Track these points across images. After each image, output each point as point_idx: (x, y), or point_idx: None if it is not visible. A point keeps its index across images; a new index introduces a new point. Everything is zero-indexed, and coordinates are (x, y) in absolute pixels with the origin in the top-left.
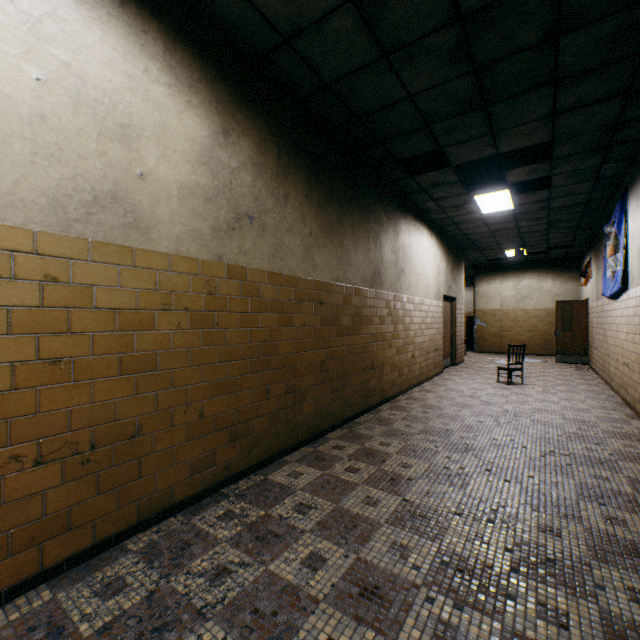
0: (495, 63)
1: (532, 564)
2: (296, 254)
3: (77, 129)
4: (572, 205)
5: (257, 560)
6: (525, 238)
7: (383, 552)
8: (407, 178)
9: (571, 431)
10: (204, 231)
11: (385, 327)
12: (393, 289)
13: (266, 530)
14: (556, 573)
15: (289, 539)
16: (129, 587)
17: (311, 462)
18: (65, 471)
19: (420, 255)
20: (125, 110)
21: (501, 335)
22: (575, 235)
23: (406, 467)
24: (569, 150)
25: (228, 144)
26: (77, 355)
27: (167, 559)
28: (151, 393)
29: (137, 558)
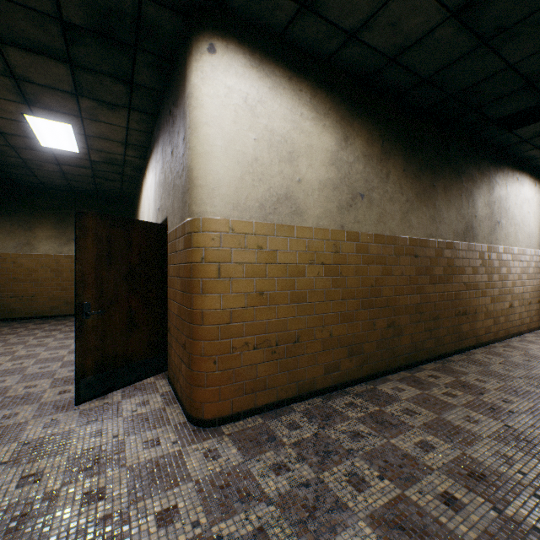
0: None
1: None
2: (395, 218)
3: (270, 161)
4: None
5: (380, 434)
6: None
7: (487, 455)
8: (504, 133)
9: None
10: (332, 210)
11: (478, 277)
12: (487, 241)
13: (382, 419)
14: None
15: (401, 428)
16: (302, 428)
17: (410, 383)
18: (265, 355)
19: (519, 205)
20: (291, 143)
21: None
22: None
23: (506, 402)
24: None
25: (347, 146)
26: (270, 290)
27: (319, 419)
28: (303, 316)
29: (301, 415)
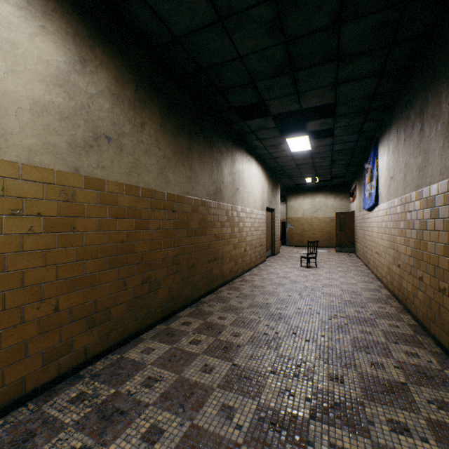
0: (299, 38)
1: (325, 410)
2: (152, 171)
3: None
4: (346, 149)
5: (99, 442)
6: (318, 170)
7: (213, 416)
8: (240, 122)
9: (347, 299)
10: (60, 145)
11: (225, 229)
12: (231, 202)
13: (113, 408)
14: (341, 415)
15: (133, 414)
16: None
17: (163, 338)
18: None
19: (250, 178)
20: None
21: (303, 234)
22: (347, 170)
23: (237, 336)
24: (345, 111)
25: (86, 72)
26: None
27: None
28: None
29: None
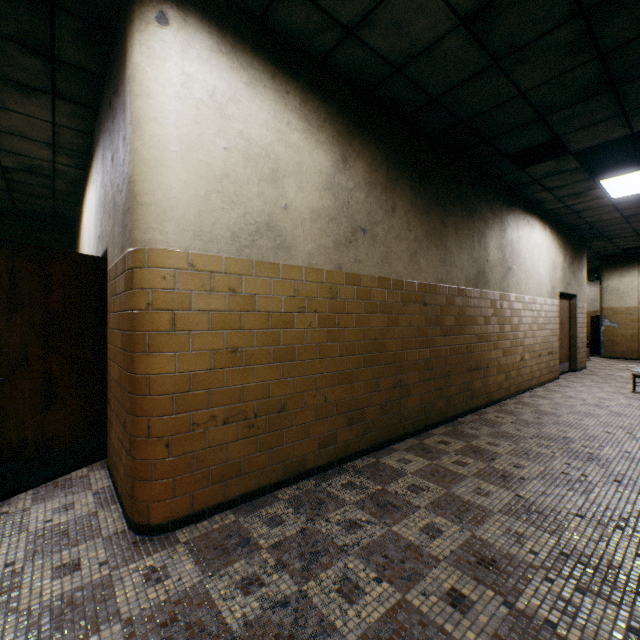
0: (626, 44)
1: None
2: (402, 259)
3: (246, 179)
4: None
5: (381, 521)
6: None
7: (498, 535)
8: (516, 171)
9: None
10: (328, 246)
11: (490, 327)
12: (499, 288)
13: (385, 501)
14: None
15: (406, 511)
16: (286, 522)
17: (418, 452)
18: (239, 431)
19: (530, 250)
20: (275, 158)
21: (639, 338)
22: None
23: (518, 467)
24: None
25: (346, 169)
26: (246, 346)
27: (309, 509)
28: (291, 378)
29: (286, 504)
